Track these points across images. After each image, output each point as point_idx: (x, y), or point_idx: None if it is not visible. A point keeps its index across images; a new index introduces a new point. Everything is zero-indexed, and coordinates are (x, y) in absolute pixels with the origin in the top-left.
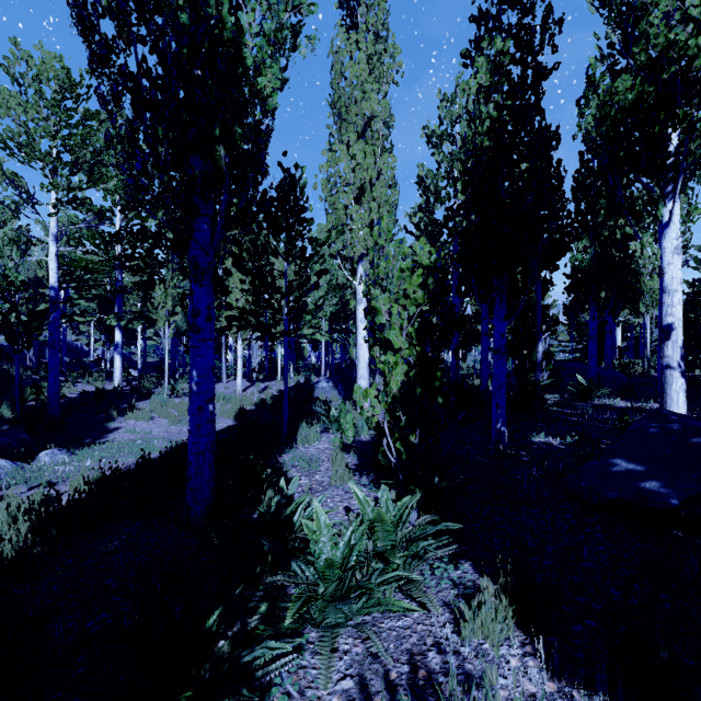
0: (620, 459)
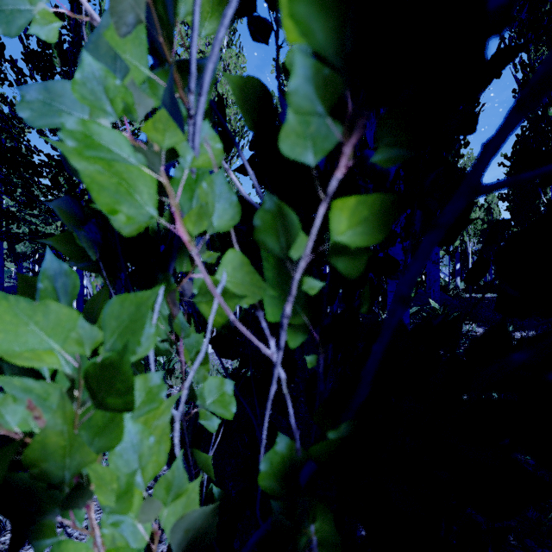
0: None
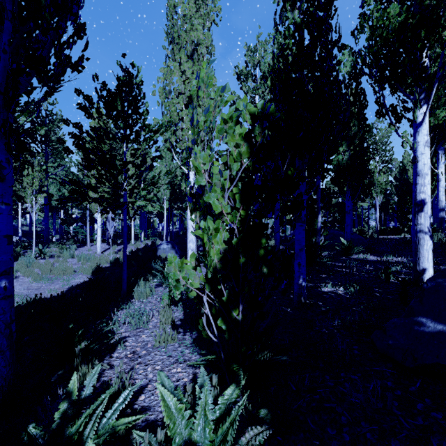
0: (424, 318)
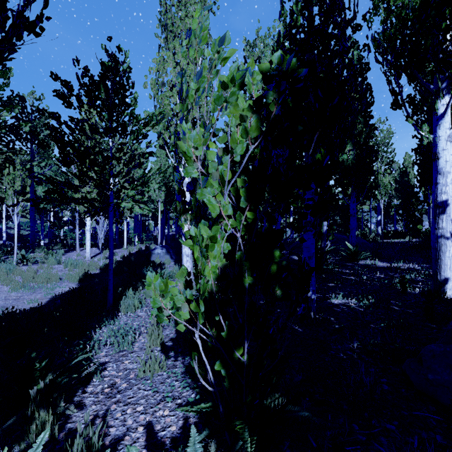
0: None
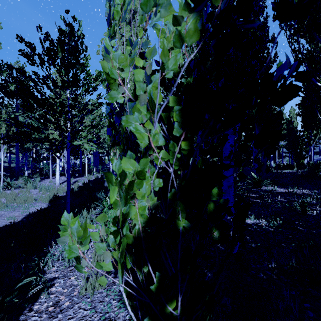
0: None
